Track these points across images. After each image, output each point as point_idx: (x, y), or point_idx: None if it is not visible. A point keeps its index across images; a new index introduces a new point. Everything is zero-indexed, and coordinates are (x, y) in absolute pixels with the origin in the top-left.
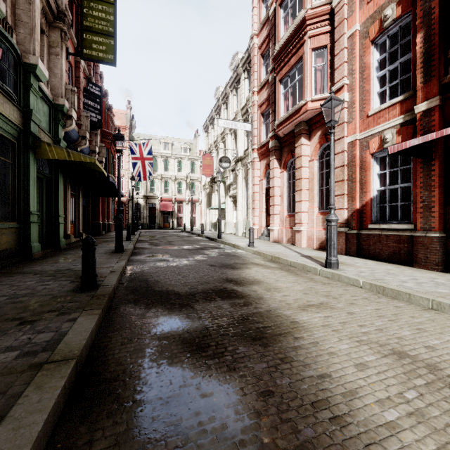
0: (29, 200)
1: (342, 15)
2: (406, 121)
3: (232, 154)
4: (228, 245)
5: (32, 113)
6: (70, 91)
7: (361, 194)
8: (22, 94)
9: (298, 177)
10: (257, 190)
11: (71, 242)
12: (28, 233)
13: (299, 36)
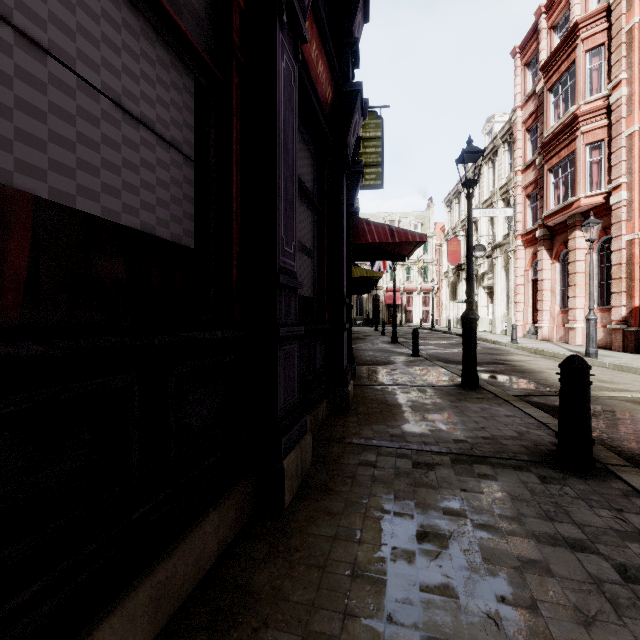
0: None
1: (619, 115)
2: None
3: (486, 237)
4: (487, 341)
5: None
6: None
7: None
8: None
9: (571, 272)
10: (521, 282)
11: None
12: None
13: (570, 130)
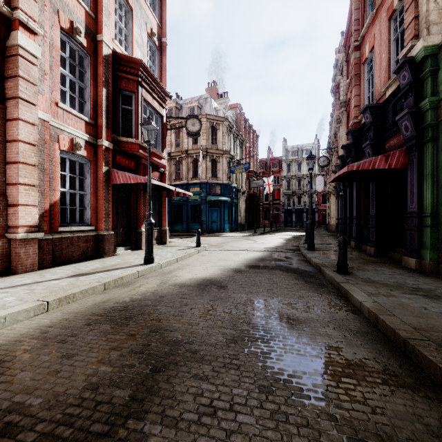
0: None
1: None
2: (89, 141)
3: None
4: None
5: None
6: None
7: (49, 191)
8: None
9: None
10: None
11: None
12: None
13: None
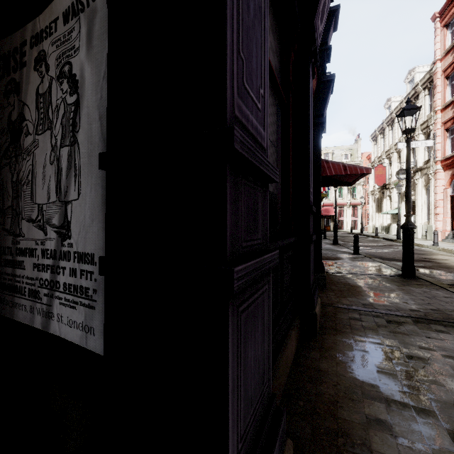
0: None
1: None
2: None
3: None
4: None
5: None
6: None
7: None
8: None
9: None
10: (440, 198)
11: None
12: None
13: None
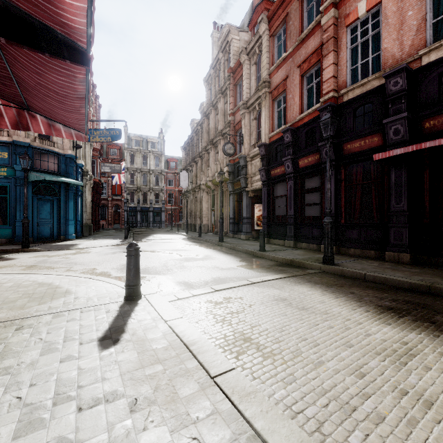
0: None
1: None
2: None
3: None
4: None
5: None
6: None
7: None
8: None
9: None
10: None
11: None
12: None
13: None
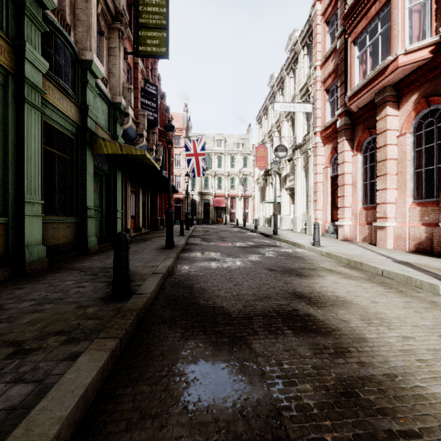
0: (86, 195)
1: None
2: None
3: (288, 142)
4: (287, 242)
5: (88, 109)
6: (127, 89)
7: None
8: (80, 91)
9: (380, 158)
10: (320, 180)
11: (130, 237)
12: (85, 228)
13: None
